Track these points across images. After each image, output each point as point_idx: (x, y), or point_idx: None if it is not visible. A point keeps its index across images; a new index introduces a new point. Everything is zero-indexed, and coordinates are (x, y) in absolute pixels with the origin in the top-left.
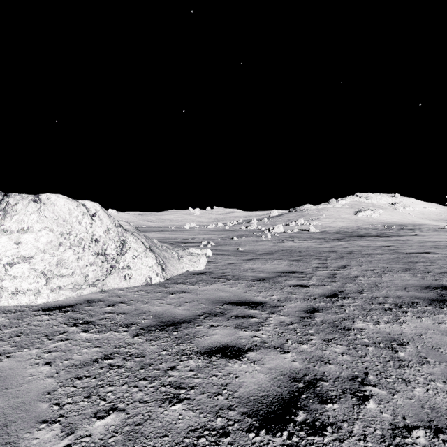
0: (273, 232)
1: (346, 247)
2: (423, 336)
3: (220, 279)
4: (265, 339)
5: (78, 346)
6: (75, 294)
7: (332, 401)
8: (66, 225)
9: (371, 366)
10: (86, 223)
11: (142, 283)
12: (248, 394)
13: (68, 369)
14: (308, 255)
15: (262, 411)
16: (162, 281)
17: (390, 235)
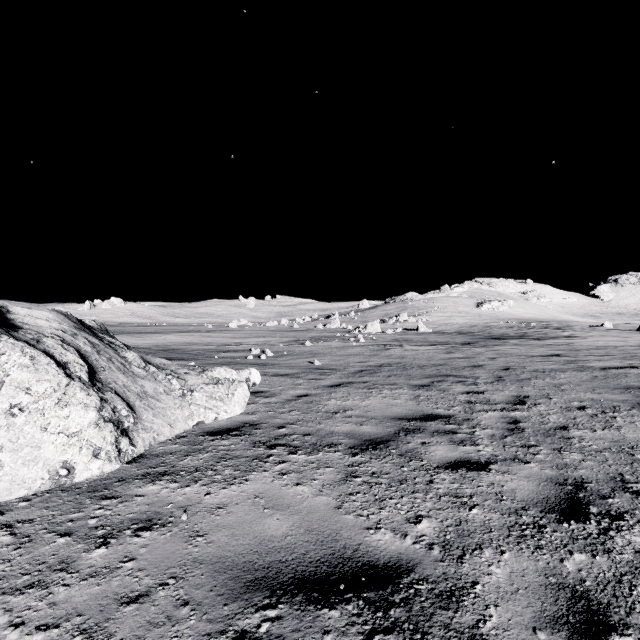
0: (365, 332)
1: (493, 358)
2: None
3: (272, 448)
4: None
5: None
6: None
7: None
8: None
9: None
10: None
11: (39, 488)
12: None
13: None
14: (439, 375)
15: None
16: (112, 470)
17: (538, 337)
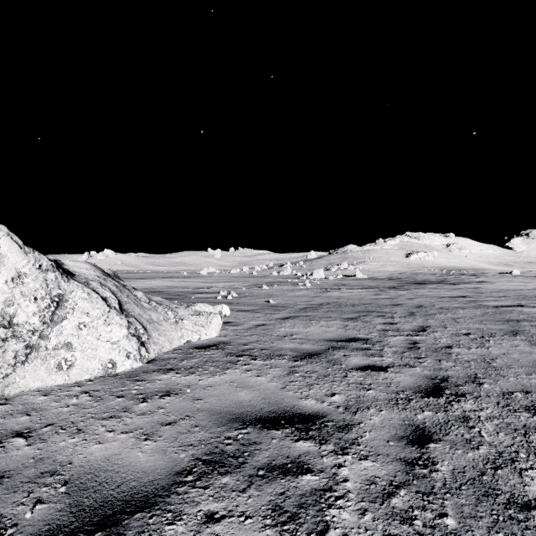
0: (312, 278)
1: (411, 298)
2: None
3: (240, 357)
4: None
5: None
6: None
7: None
8: None
9: None
10: None
11: (97, 374)
12: None
13: None
14: (366, 311)
15: None
16: (137, 367)
17: (454, 282)
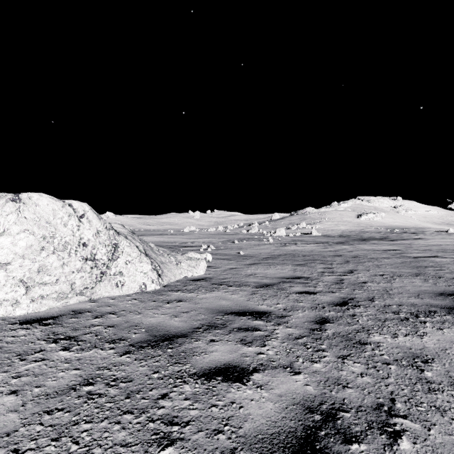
0: (275, 235)
1: (351, 251)
2: (448, 351)
3: (220, 285)
4: (272, 357)
5: (54, 368)
6: (60, 304)
7: (357, 440)
8: (49, 228)
9: (397, 390)
10: (72, 225)
11: (136, 291)
12: (255, 432)
13: (38, 400)
14: (312, 260)
15: None
16: (158, 288)
17: (394, 239)
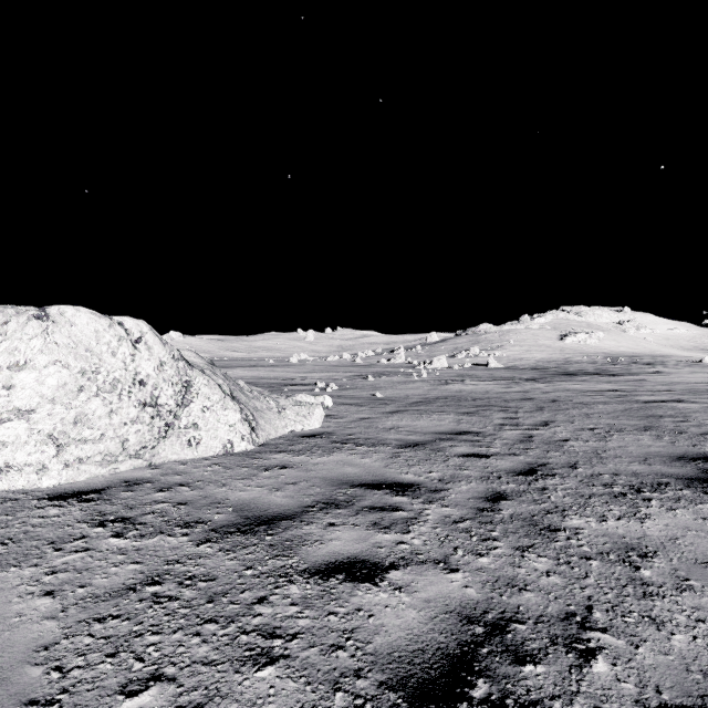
0: (431, 367)
1: (548, 392)
2: (680, 541)
3: (345, 444)
4: (418, 548)
5: (104, 561)
6: (106, 471)
7: (533, 660)
8: (90, 358)
9: (597, 594)
10: (124, 353)
11: (218, 452)
12: (389, 648)
13: (83, 604)
14: (487, 406)
15: (413, 680)
16: (251, 449)
17: (617, 373)
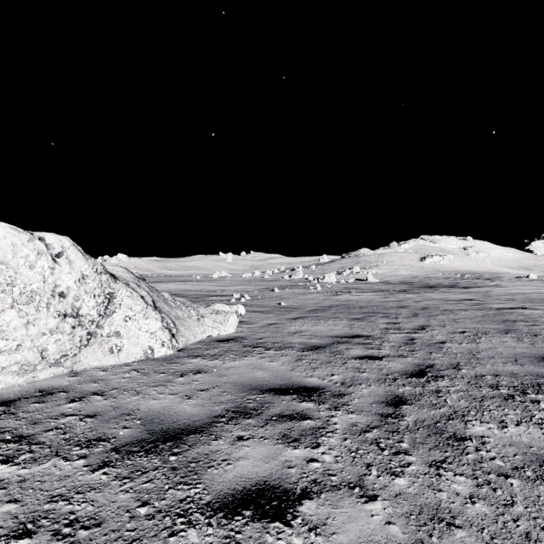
0: (323, 282)
1: (418, 301)
2: None
3: (255, 348)
4: (330, 467)
5: None
6: (24, 380)
7: None
8: (5, 271)
9: (535, 530)
10: (43, 267)
11: (139, 358)
12: None
13: None
14: (372, 313)
15: None
16: (170, 354)
17: (467, 286)
